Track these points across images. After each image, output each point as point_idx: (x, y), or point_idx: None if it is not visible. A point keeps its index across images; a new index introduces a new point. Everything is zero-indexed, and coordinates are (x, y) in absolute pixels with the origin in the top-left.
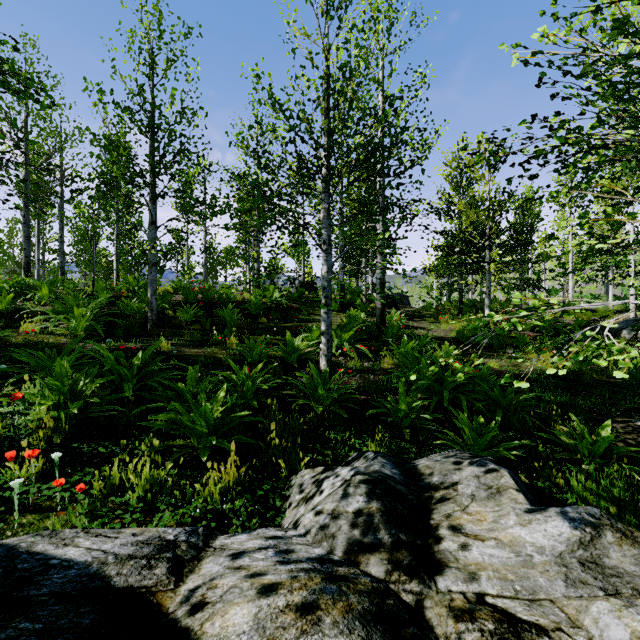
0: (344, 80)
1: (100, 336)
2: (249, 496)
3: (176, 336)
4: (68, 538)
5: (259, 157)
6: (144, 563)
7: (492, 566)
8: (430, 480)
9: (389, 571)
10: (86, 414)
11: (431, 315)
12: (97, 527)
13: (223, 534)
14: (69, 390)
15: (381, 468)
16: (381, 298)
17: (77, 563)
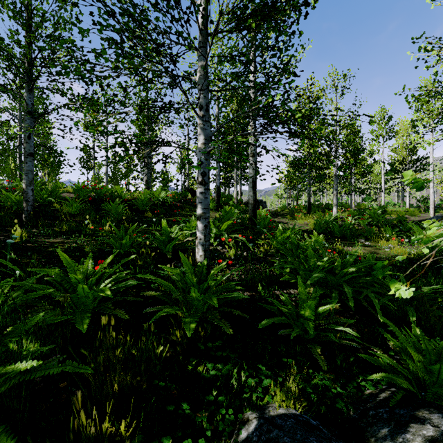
0: None
1: None
2: None
3: (51, 227)
4: None
5: None
6: None
7: None
8: None
9: None
10: None
11: (287, 213)
12: None
13: None
14: None
15: None
16: (253, 195)
17: None
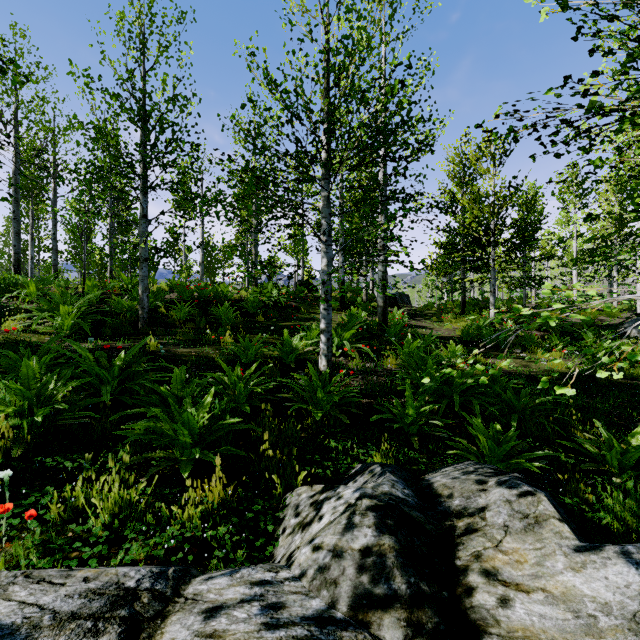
0: (346, 53)
1: (87, 335)
2: (236, 520)
3: (168, 335)
4: (1, 586)
5: (253, 139)
6: (89, 626)
7: (545, 633)
8: (450, 504)
9: (409, 637)
10: (57, 421)
11: (433, 314)
12: (47, 565)
13: (202, 571)
14: (37, 394)
15: (391, 489)
16: (383, 296)
17: (1, 627)
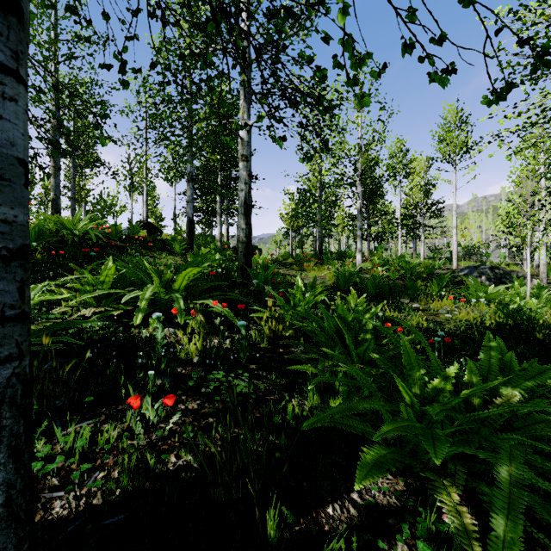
0: None
1: None
2: None
3: None
4: None
5: None
6: None
7: None
8: None
9: None
10: None
11: (293, 263)
12: None
13: None
14: None
15: None
16: (246, 227)
17: None
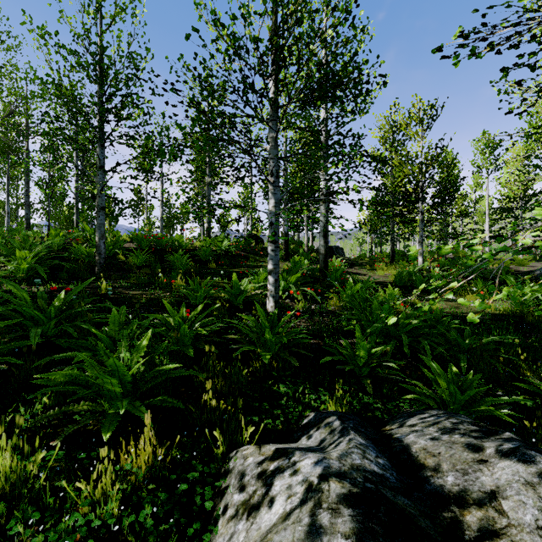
0: None
1: (44, 279)
2: (165, 496)
3: (123, 279)
4: None
5: (199, 76)
6: None
7: None
8: (442, 481)
9: None
10: None
11: (366, 263)
12: None
13: None
14: None
15: (363, 460)
16: (324, 244)
17: None
